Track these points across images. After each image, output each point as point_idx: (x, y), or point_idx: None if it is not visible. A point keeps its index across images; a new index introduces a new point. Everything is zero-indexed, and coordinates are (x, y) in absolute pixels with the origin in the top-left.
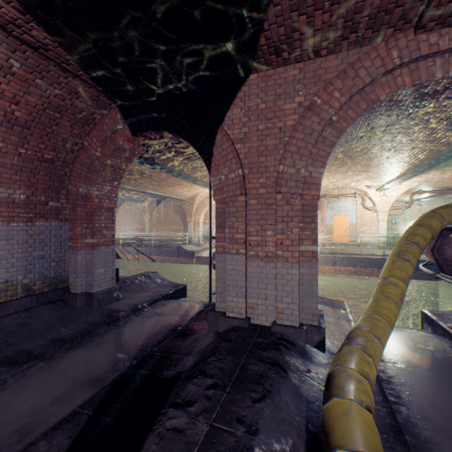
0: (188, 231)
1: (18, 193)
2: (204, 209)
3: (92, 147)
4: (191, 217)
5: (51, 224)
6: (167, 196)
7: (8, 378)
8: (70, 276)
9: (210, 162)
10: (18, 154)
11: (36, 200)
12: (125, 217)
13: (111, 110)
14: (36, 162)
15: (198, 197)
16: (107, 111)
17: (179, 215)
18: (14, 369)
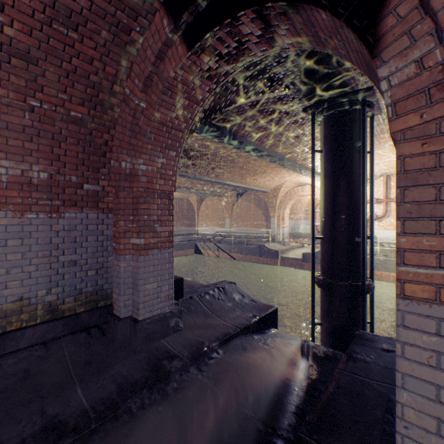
0: (271, 227)
1: (35, 170)
2: (290, 201)
3: (133, 94)
4: (274, 212)
5: (88, 215)
6: (247, 188)
7: None
8: (113, 290)
9: (378, 21)
10: (28, 108)
11: (64, 181)
12: (206, 212)
13: (155, 17)
14: (59, 122)
15: (282, 187)
16: (149, 21)
17: (260, 209)
18: None
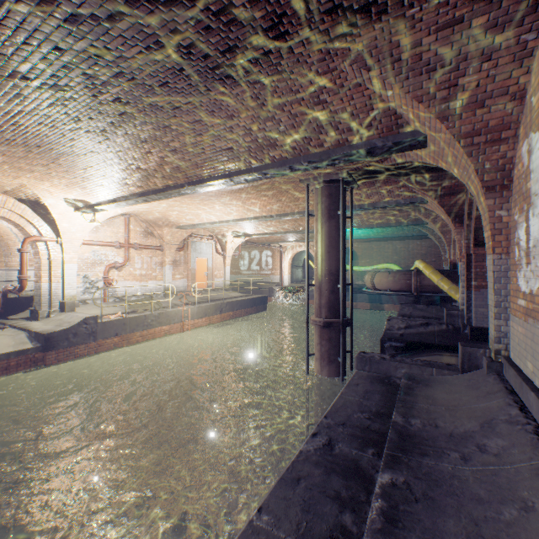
0: None
1: None
2: None
3: None
4: None
5: None
6: None
7: None
8: None
9: None
10: None
11: None
12: None
13: None
14: None
15: None
16: None
17: None
18: None
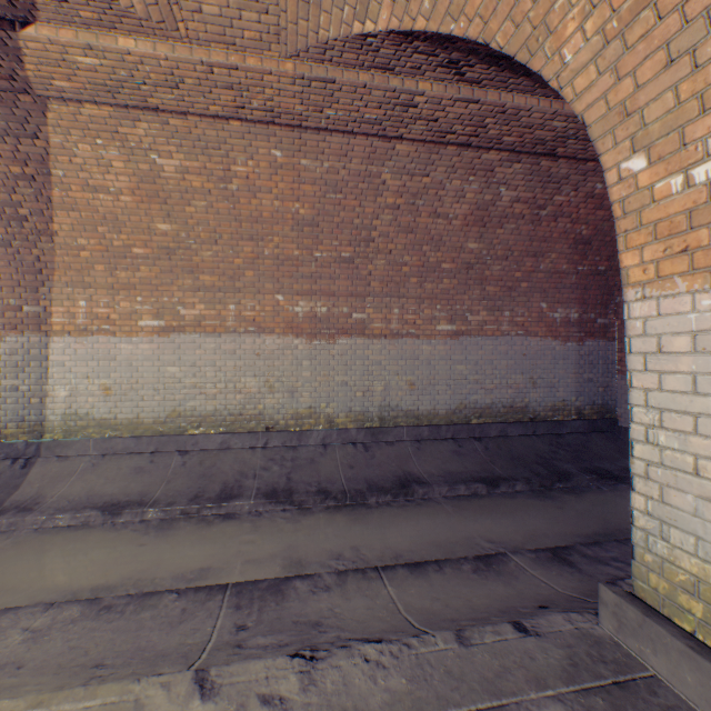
0: None
1: (571, 313)
2: None
3: None
4: None
5: (598, 344)
6: None
7: (599, 486)
8: (617, 406)
9: None
10: (574, 272)
11: (585, 318)
12: None
13: None
14: (588, 277)
15: None
16: None
17: None
18: (600, 480)
